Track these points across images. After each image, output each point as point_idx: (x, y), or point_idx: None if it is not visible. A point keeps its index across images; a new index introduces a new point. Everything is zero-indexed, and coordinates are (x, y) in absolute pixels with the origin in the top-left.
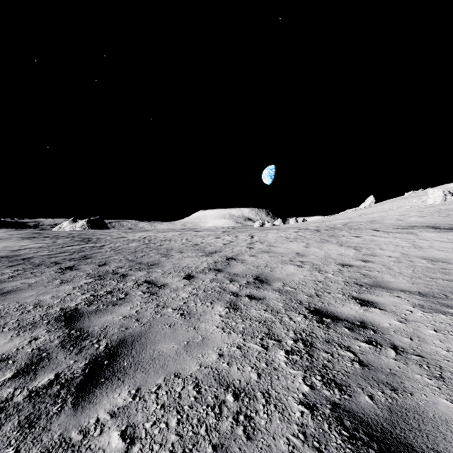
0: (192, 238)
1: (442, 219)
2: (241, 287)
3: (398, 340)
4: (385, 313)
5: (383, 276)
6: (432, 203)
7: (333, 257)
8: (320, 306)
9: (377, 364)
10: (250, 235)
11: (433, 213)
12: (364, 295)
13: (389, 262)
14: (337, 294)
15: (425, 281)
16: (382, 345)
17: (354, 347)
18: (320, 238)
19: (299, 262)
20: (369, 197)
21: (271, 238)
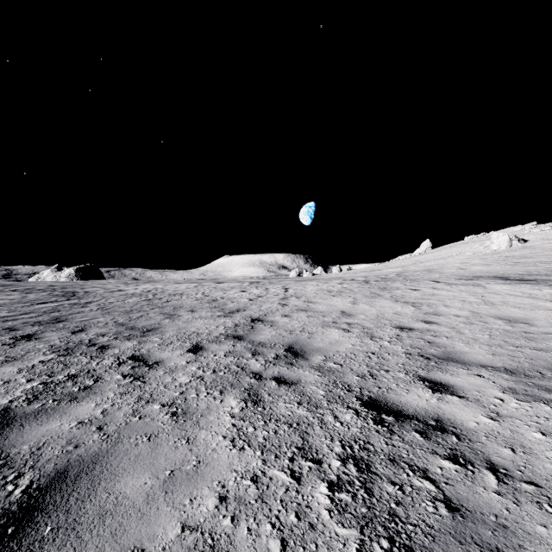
0: (211, 292)
1: (510, 268)
2: (267, 363)
3: (495, 452)
4: (467, 403)
5: (455, 344)
6: (497, 249)
7: (388, 318)
8: (376, 393)
9: (474, 506)
10: (284, 287)
11: (499, 261)
12: (434, 374)
13: (458, 324)
14: (399, 373)
15: (508, 351)
16: (474, 463)
17: (433, 469)
18: (370, 292)
19: (345, 324)
20: (425, 242)
21: (310, 291)
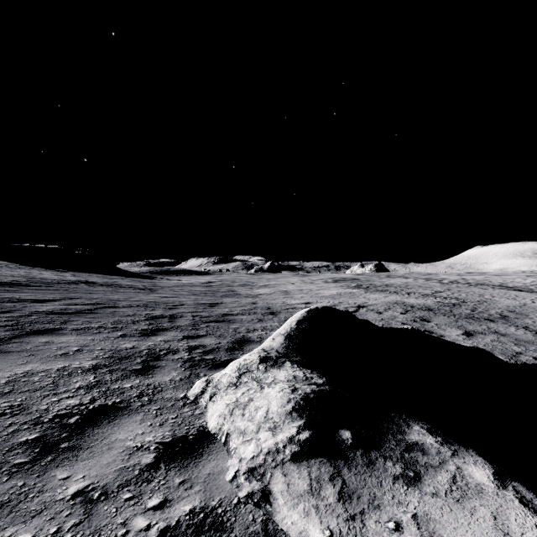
0: (504, 279)
1: None
2: None
3: None
4: None
5: None
6: None
7: None
8: None
9: None
10: None
11: None
12: None
13: None
14: None
15: None
16: None
17: None
18: None
19: None
20: None
21: None
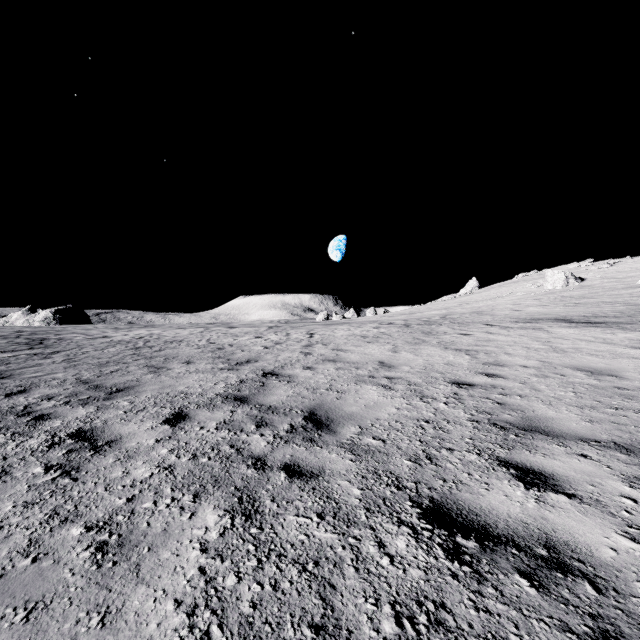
0: (218, 338)
1: (571, 310)
2: (277, 440)
3: None
4: (584, 508)
5: (534, 405)
6: (552, 289)
7: (439, 370)
8: (441, 491)
9: None
10: (309, 332)
11: (556, 301)
12: (519, 454)
13: (530, 378)
14: (468, 454)
15: (608, 415)
16: None
17: None
18: (412, 337)
19: (385, 379)
20: (471, 281)
21: (340, 337)
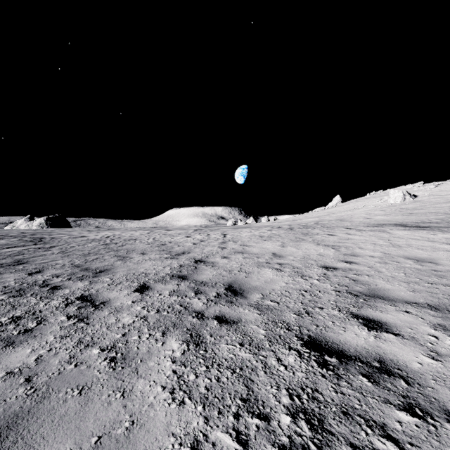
0: (160, 238)
1: (406, 218)
2: (209, 302)
3: (449, 399)
4: (404, 341)
5: (377, 281)
6: (393, 203)
7: (314, 258)
8: (315, 331)
9: None
10: (223, 233)
11: (396, 212)
12: (365, 311)
13: (375, 264)
14: (332, 311)
15: (425, 287)
16: (432, 414)
17: (392, 424)
18: (295, 237)
19: (277, 264)
20: (336, 197)
21: (244, 236)
